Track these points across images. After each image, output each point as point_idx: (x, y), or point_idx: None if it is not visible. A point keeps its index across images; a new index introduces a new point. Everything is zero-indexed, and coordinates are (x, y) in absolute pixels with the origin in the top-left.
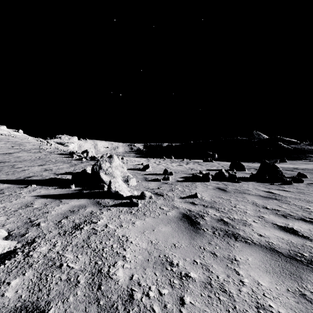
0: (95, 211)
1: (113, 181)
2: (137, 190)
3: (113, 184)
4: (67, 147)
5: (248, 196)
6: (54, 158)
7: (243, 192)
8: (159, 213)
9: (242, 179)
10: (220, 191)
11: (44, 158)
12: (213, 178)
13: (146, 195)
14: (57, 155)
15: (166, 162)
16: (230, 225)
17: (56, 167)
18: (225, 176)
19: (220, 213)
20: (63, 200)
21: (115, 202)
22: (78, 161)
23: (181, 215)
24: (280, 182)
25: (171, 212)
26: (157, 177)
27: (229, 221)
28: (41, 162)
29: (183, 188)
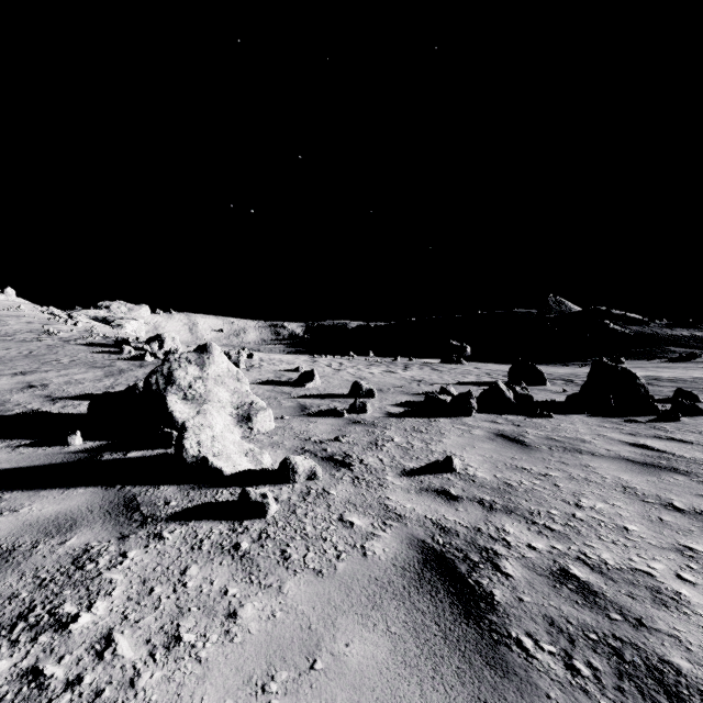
0: (100, 546)
1: (193, 424)
2: (275, 447)
3: (193, 435)
4: (120, 329)
5: (595, 461)
6: (69, 355)
7: (574, 449)
8: (337, 550)
9: (551, 408)
10: (510, 445)
11: (43, 354)
12: (478, 405)
13: (298, 469)
14: (83, 347)
15: (356, 364)
16: (611, 607)
17: (62, 380)
18: (510, 401)
19: (546, 540)
20: (9, 495)
21: (192, 498)
22: (131, 363)
23: (416, 557)
24: (647, 414)
25: (382, 540)
26: (335, 403)
27: (596, 583)
28: (27, 364)
29: (407, 438)
